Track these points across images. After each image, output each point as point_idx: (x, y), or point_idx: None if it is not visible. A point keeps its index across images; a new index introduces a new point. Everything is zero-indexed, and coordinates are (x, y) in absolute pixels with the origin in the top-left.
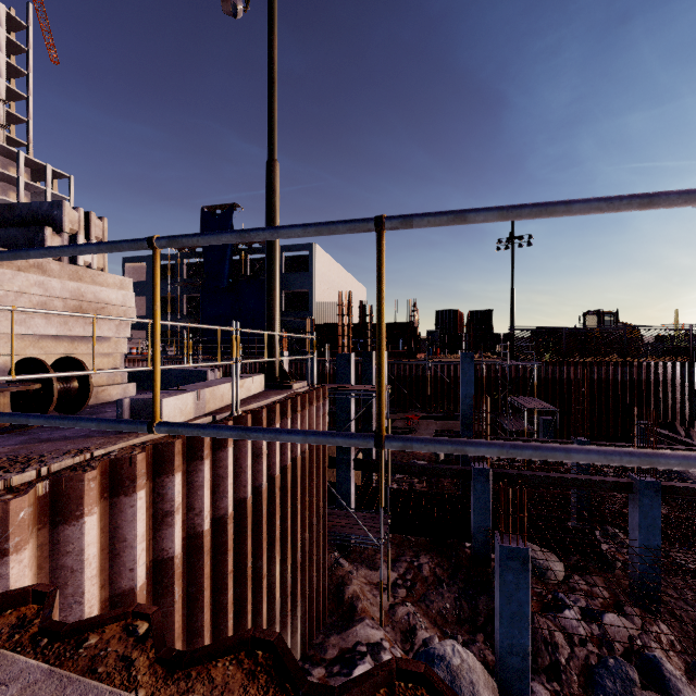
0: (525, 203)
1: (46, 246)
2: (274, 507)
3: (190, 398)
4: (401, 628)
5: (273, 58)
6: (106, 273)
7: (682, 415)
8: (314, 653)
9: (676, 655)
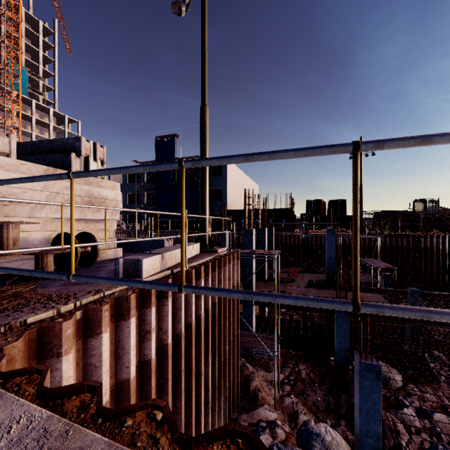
0: None
1: (72, 164)
2: (208, 329)
3: (158, 258)
4: (288, 412)
5: (204, 39)
6: (105, 180)
7: None
8: None
9: None
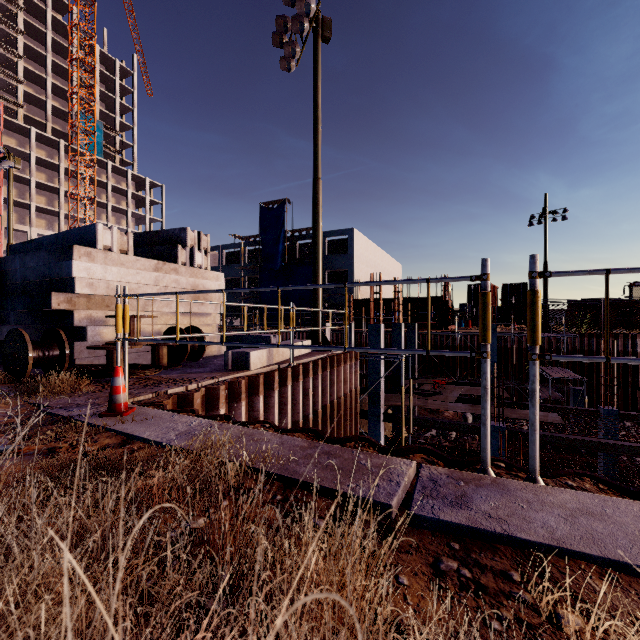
0: (384, 281)
1: (178, 257)
2: None
3: (265, 353)
4: None
5: (317, 101)
6: (209, 271)
7: None
8: None
9: None
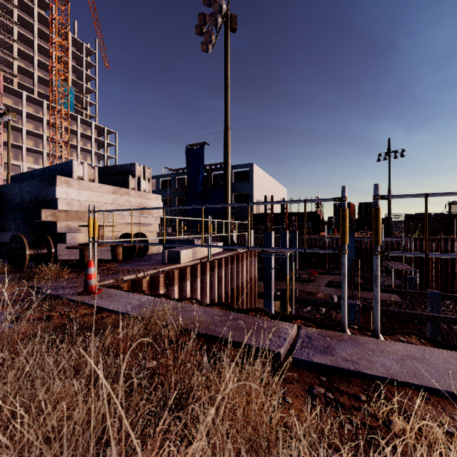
0: (275, 201)
1: (129, 184)
2: None
3: (191, 251)
4: None
5: (227, 74)
6: (151, 193)
7: None
8: None
9: None
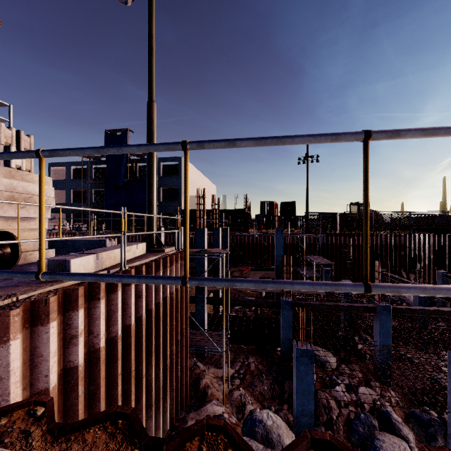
0: (269, 136)
1: None
2: (151, 330)
3: (92, 259)
4: (236, 404)
5: (152, 33)
6: (32, 173)
7: (405, 266)
8: (179, 424)
9: (400, 409)
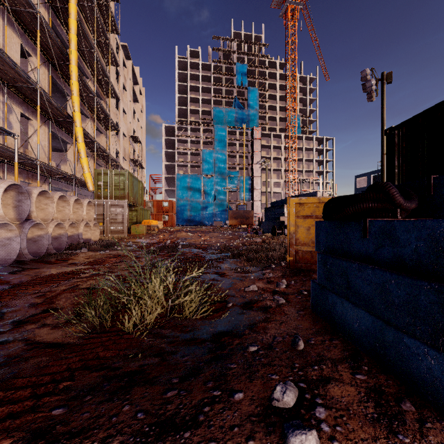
0: None
1: None
2: None
3: None
4: None
5: (383, 117)
6: None
7: None
8: None
9: None
